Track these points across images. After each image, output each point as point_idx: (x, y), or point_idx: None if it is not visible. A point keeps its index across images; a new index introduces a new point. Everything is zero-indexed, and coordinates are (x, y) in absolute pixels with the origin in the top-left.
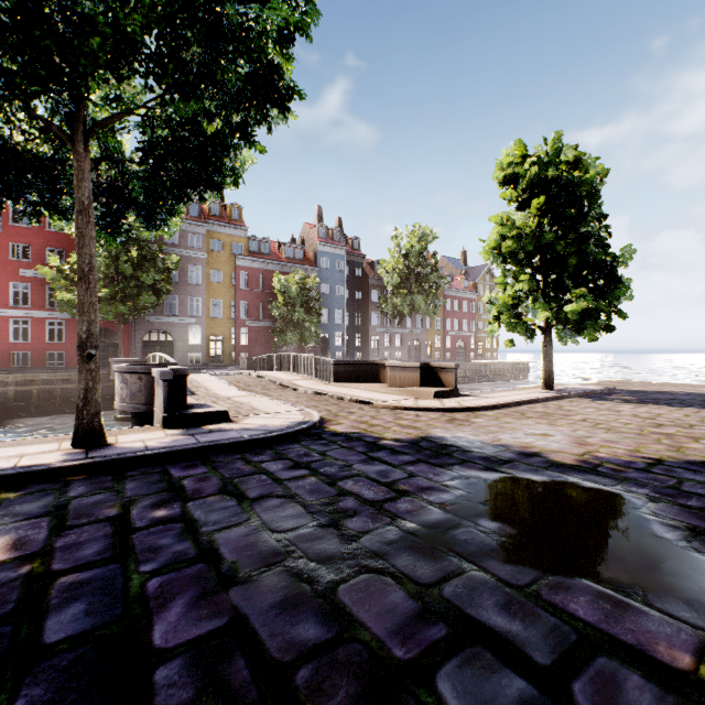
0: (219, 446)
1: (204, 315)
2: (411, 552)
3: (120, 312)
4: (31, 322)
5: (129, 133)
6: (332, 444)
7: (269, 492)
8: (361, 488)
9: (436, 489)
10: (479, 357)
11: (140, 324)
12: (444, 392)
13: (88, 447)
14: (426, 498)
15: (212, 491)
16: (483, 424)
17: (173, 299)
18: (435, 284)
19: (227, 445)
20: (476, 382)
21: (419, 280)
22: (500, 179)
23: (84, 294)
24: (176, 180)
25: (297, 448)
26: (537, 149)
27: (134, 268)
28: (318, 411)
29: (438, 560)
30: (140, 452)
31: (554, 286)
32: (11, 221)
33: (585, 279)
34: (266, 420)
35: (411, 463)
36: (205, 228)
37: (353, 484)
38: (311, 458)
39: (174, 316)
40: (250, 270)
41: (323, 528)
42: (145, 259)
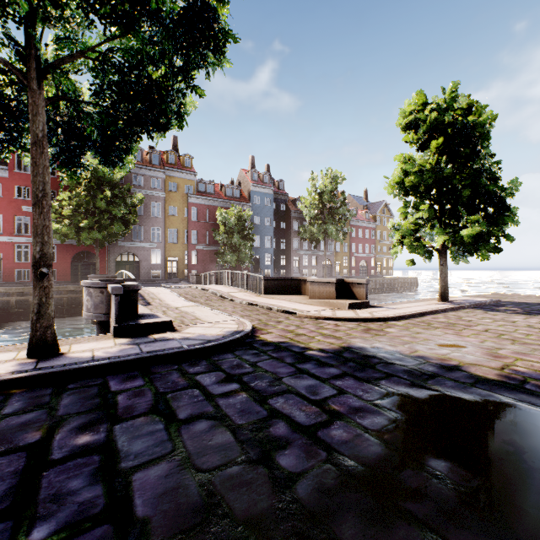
0: (159, 356)
1: (163, 241)
2: (356, 509)
3: (97, 238)
4: (30, 246)
5: (81, 75)
6: (262, 354)
7: (199, 412)
8: (292, 408)
9: (369, 410)
10: (378, 273)
11: (114, 248)
12: (357, 304)
13: (41, 357)
14: (360, 422)
15: (142, 410)
16: (396, 334)
17: (140, 228)
18: (344, 216)
19: (167, 355)
20: (376, 294)
21: (331, 213)
22: (403, 125)
23: (37, 218)
24: (126, 119)
25: (231, 359)
26: (434, 99)
27: (108, 204)
28: (251, 320)
29: (392, 525)
30: (85, 362)
31: (449, 215)
32: (15, 169)
33: (477, 208)
34: (205, 329)
35: (338, 376)
36: (164, 173)
37: (283, 402)
38: (242, 370)
39: (140, 242)
40: (199, 206)
41: (252, 465)
42: (117, 197)
